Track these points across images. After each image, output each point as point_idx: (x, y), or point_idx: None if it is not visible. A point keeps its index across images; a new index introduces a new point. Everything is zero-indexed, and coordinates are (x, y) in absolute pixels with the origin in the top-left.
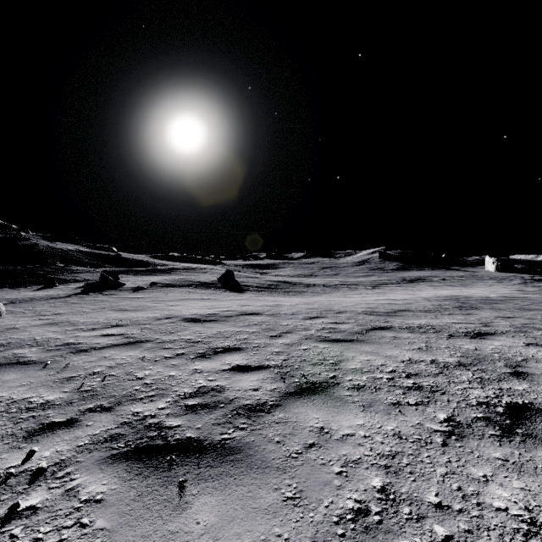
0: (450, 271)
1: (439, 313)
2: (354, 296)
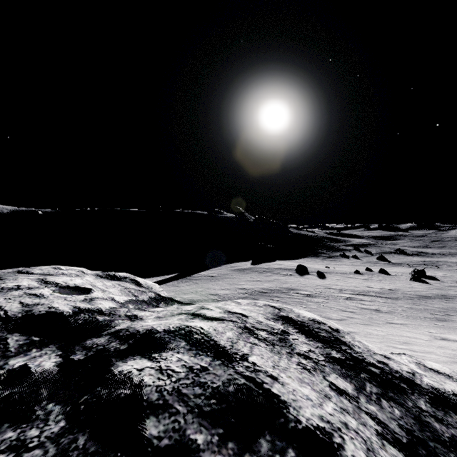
0: None
1: None
2: (453, 259)
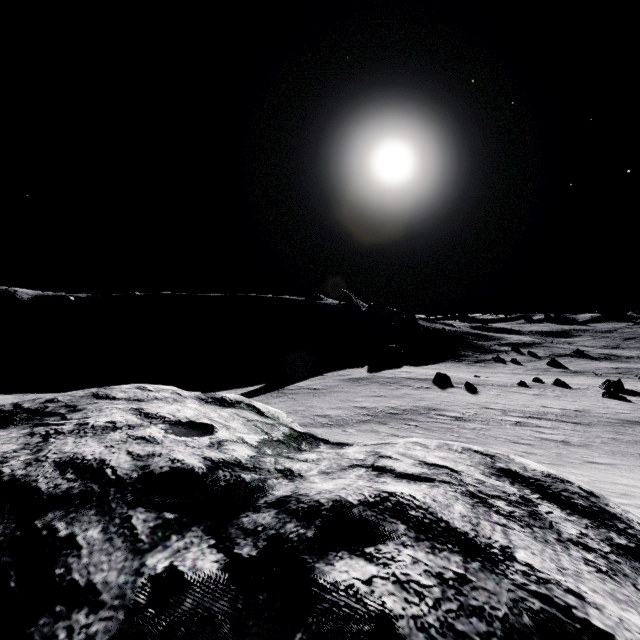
0: None
1: None
2: None
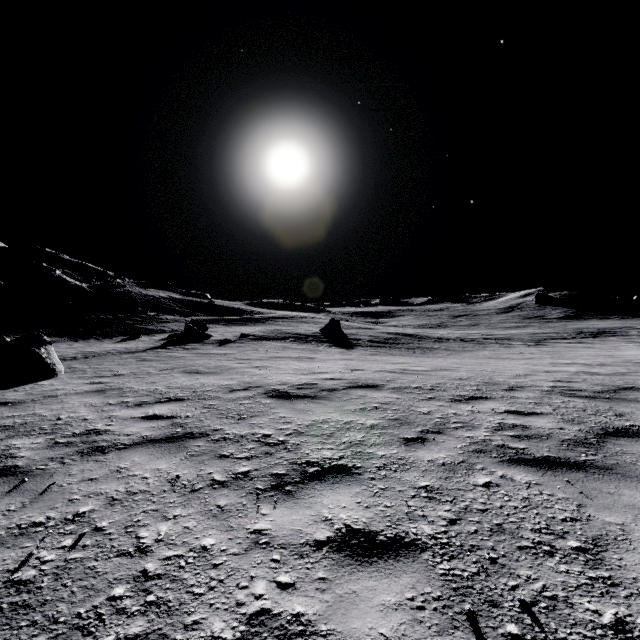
0: None
1: None
2: (513, 357)
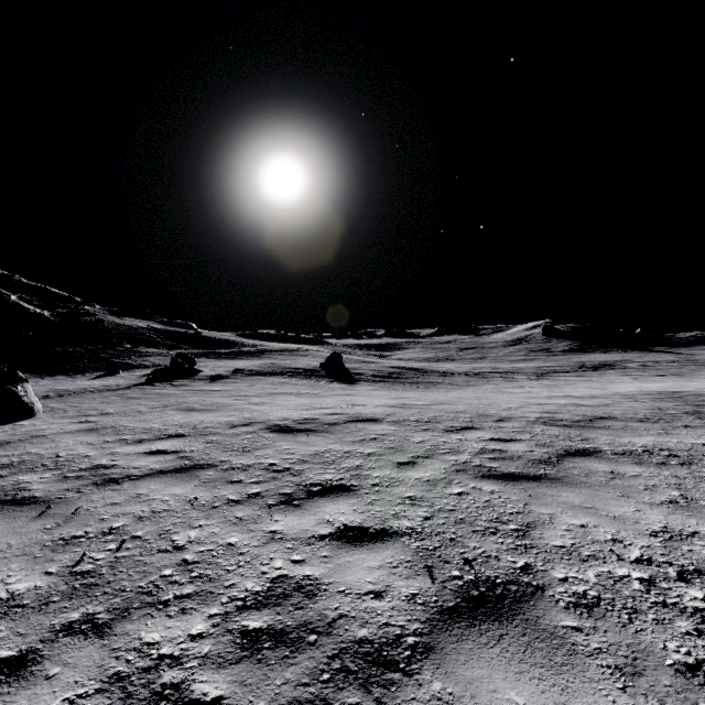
0: (652, 353)
1: (667, 425)
2: (513, 391)
